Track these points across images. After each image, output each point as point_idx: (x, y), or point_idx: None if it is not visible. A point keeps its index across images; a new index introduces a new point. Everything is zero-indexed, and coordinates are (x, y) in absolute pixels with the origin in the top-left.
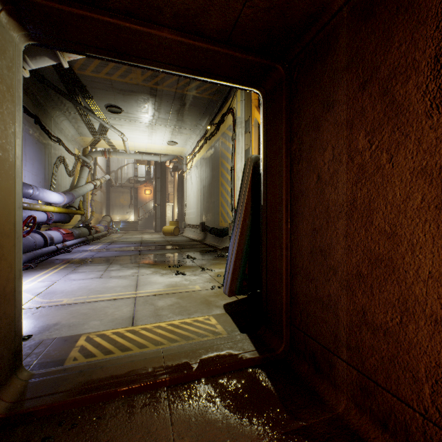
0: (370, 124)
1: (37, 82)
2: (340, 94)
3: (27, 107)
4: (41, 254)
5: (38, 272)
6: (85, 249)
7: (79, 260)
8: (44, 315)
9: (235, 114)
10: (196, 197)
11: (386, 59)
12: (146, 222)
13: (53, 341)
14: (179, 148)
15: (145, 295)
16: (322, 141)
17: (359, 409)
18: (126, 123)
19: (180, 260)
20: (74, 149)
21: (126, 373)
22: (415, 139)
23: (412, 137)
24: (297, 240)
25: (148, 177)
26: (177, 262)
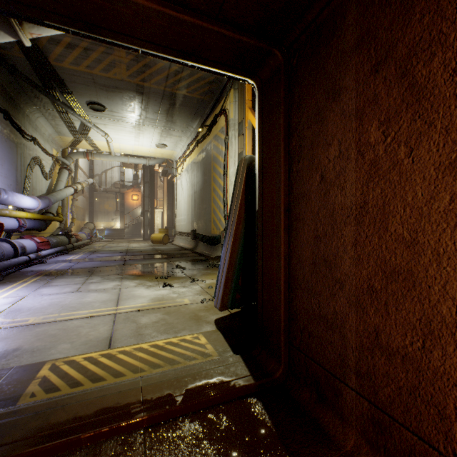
0: (385, 113)
1: (7, 73)
2: (347, 80)
3: None
4: (10, 265)
5: (3, 286)
6: (63, 259)
7: (55, 271)
8: (3, 338)
9: (228, 116)
10: (187, 203)
11: (404, 34)
12: (134, 229)
13: (9, 372)
14: (169, 151)
15: (127, 311)
16: (326, 135)
17: (371, 446)
18: (110, 123)
19: (169, 270)
20: (51, 149)
21: (93, 413)
22: (442, 127)
23: (438, 126)
24: (297, 249)
25: (136, 182)
26: (165, 272)
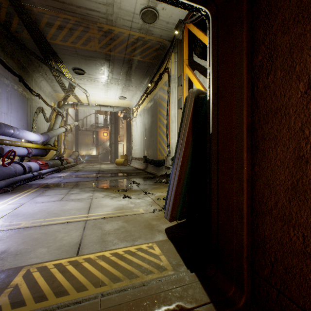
0: None
1: (20, 50)
2: None
3: (13, 68)
4: (19, 180)
5: (12, 195)
6: (56, 176)
7: (49, 184)
8: None
9: (170, 73)
10: (140, 137)
11: None
12: (104, 155)
13: None
14: (128, 102)
15: (95, 218)
16: None
17: None
18: (88, 83)
19: (127, 184)
20: (50, 102)
21: None
22: None
23: None
24: (265, 172)
25: (106, 124)
26: (125, 186)
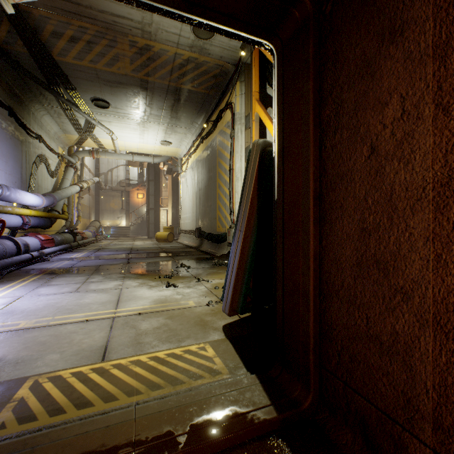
0: None
1: (11, 69)
2: (417, 8)
3: None
4: (11, 263)
5: (1, 285)
6: (67, 257)
7: (56, 269)
8: None
9: (234, 110)
10: (192, 201)
11: None
12: (139, 227)
13: None
14: (174, 149)
15: (126, 314)
16: (379, 92)
17: None
18: (114, 120)
19: (173, 269)
20: (57, 148)
21: None
22: None
23: None
24: (332, 246)
25: (141, 180)
26: (169, 271)
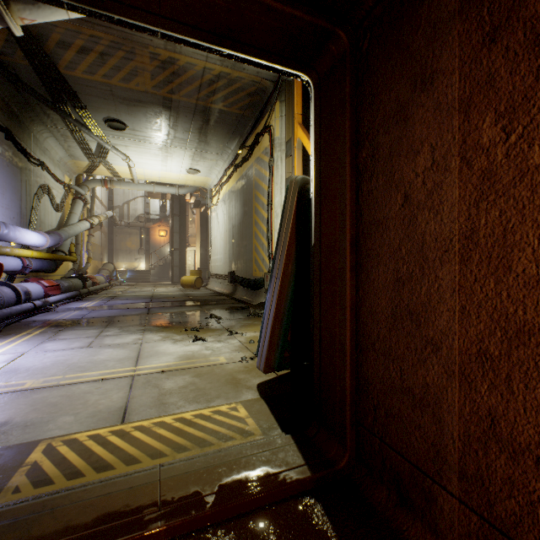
0: (506, 99)
1: (9, 84)
2: (445, 60)
3: None
4: (10, 314)
5: (0, 340)
6: (76, 307)
7: (64, 321)
8: None
9: (273, 134)
10: (223, 240)
11: None
12: (161, 271)
13: None
14: (203, 178)
15: (148, 372)
16: (412, 139)
17: None
18: (132, 144)
19: (201, 320)
20: (63, 176)
21: (92, 522)
22: None
23: None
24: (368, 296)
25: (163, 215)
26: (197, 323)
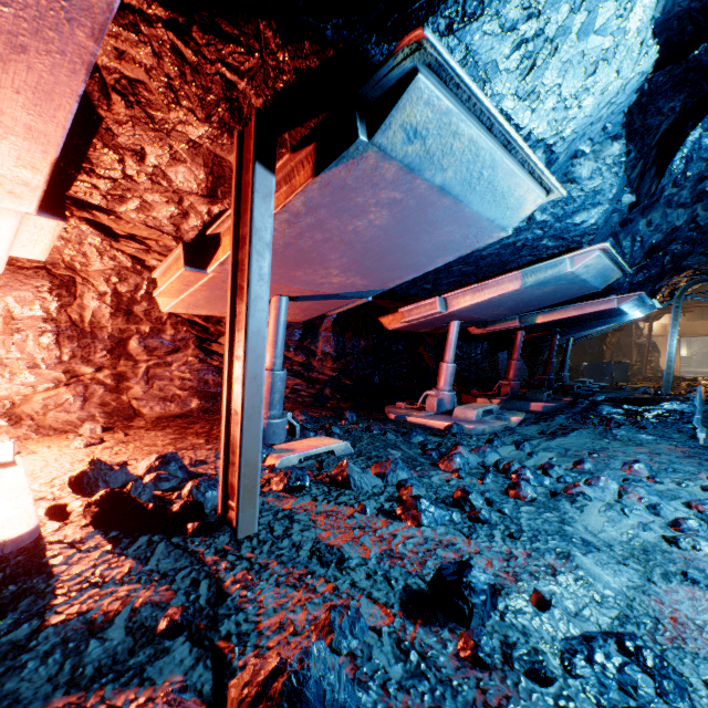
0: None
1: None
2: None
3: None
4: None
5: None
6: None
7: None
8: None
9: None
10: None
11: None
12: (703, 357)
13: None
14: None
15: None
16: None
17: None
18: None
19: None
20: None
21: None
22: None
23: None
24: None
25: None
26: None
